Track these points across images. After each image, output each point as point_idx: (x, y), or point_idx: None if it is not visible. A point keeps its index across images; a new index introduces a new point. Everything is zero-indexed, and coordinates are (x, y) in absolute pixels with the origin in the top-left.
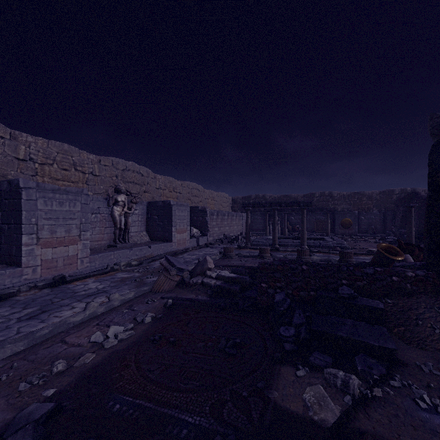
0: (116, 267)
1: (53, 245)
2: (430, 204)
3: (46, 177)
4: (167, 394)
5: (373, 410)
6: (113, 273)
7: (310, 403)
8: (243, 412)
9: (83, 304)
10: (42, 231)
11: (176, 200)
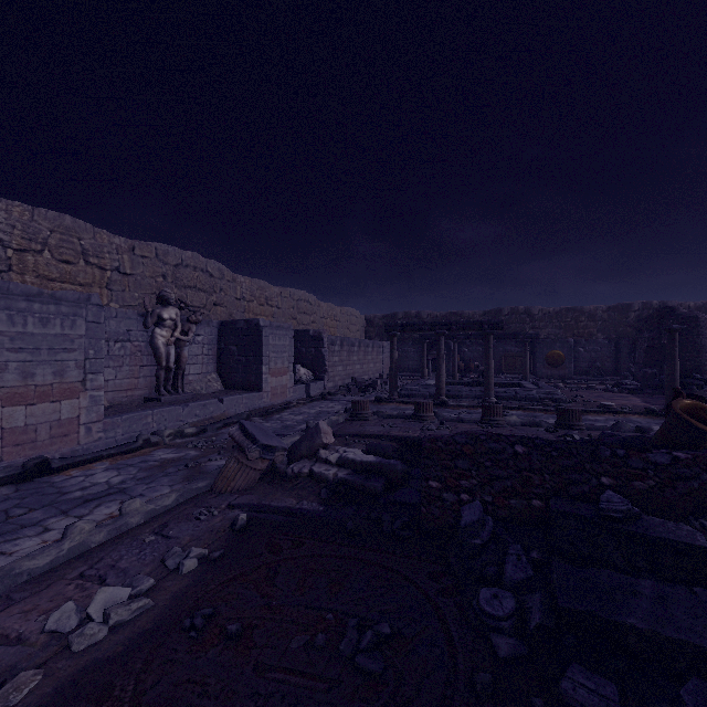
0: (155, 439)
1: (29, 400)
2: None
3: (29, 274)
4: None
5: None
6: (147, 451)
7: None
8: None
9: (69, 520)
10: (5, 373)
11: (271, 319)
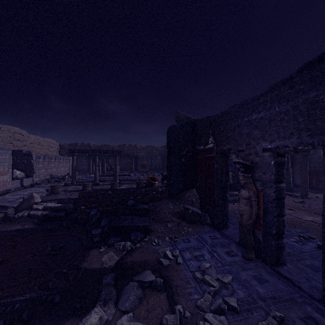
0: None
1: None
2: (167, 156)
3: None
4: None
5: (134, 252)
6: None
7: (105, 261)
8: (63, 279)
9: None
10: None
11: None
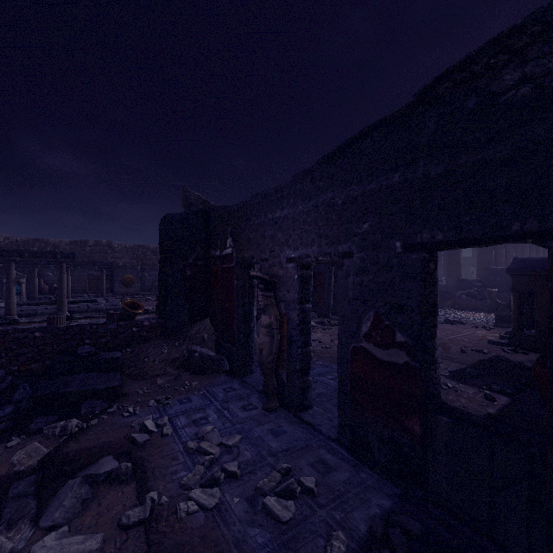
0: None
1: None
2: (161, 265)
3: None
4: None
5: (85, 435)
6: None
7: (18, 461)
8: None
9: None
10: None
11: None
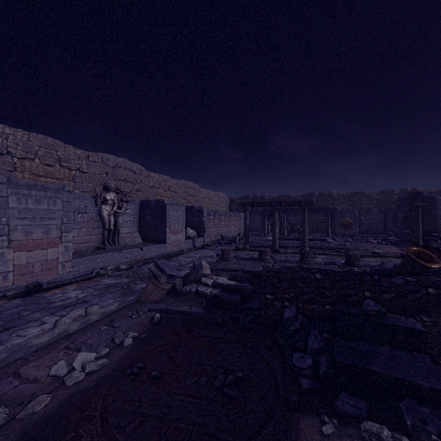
0: (102, 272)
1: (29, 248)
2: None
3: (26, 172)
4: None
5: None
6: (98, 279)
7: None
8: None
9: (56, 318)
10: (15, 232)
11: (171, 199)
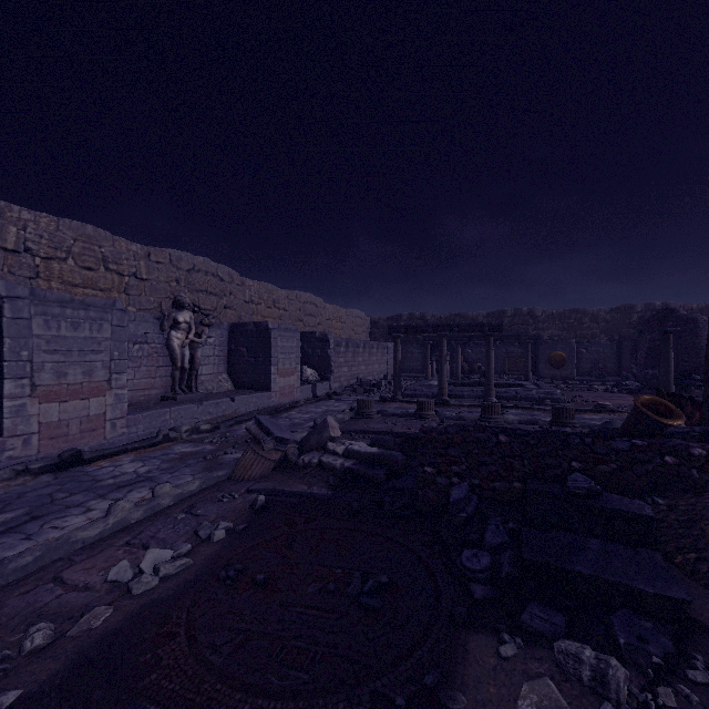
0: (173, 435)
1: (62, 398)
2: None
3: (54, 280)
4: (243, 704)
5: None
6: (167, 446)
7: None
8: None
9: (107, 502)
10: (42, 373)
11: (278, 321)
